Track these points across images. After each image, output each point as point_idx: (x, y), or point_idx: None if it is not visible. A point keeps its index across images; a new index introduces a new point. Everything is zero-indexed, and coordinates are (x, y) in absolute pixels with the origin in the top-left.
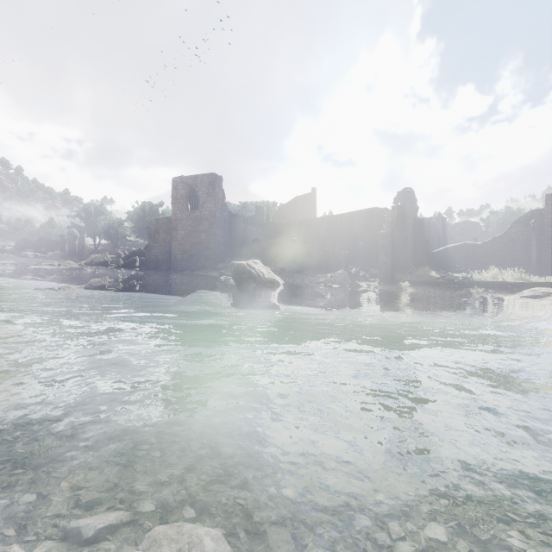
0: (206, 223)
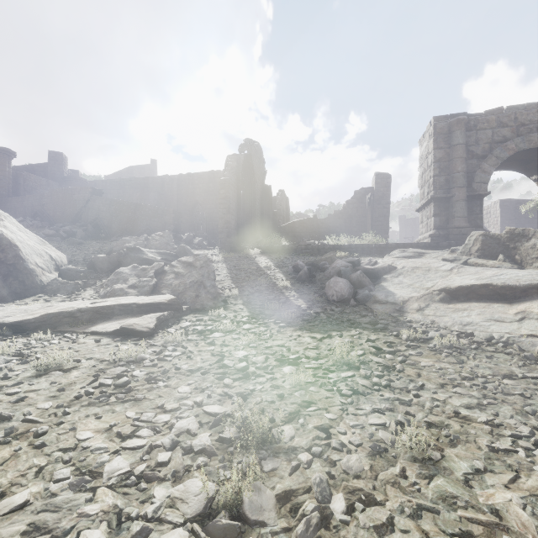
0: None
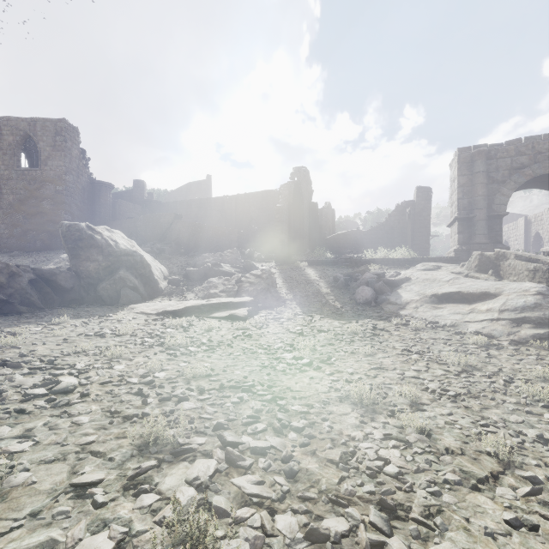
0: (51, 187)
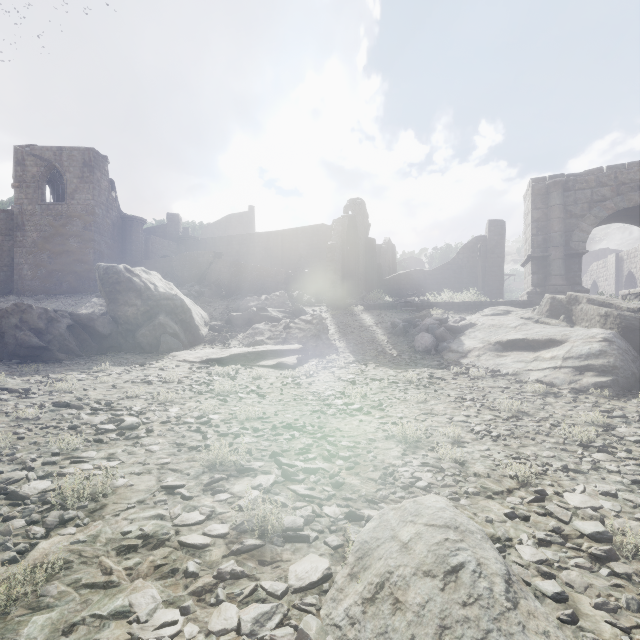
0: (78, 223)
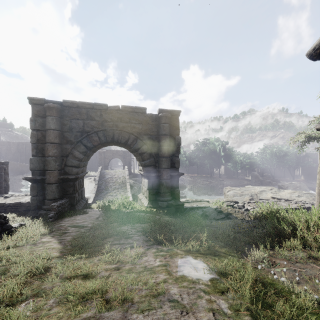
0: None
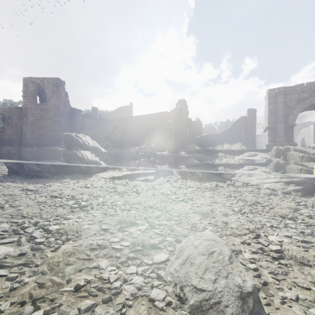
0: (51, 113)
